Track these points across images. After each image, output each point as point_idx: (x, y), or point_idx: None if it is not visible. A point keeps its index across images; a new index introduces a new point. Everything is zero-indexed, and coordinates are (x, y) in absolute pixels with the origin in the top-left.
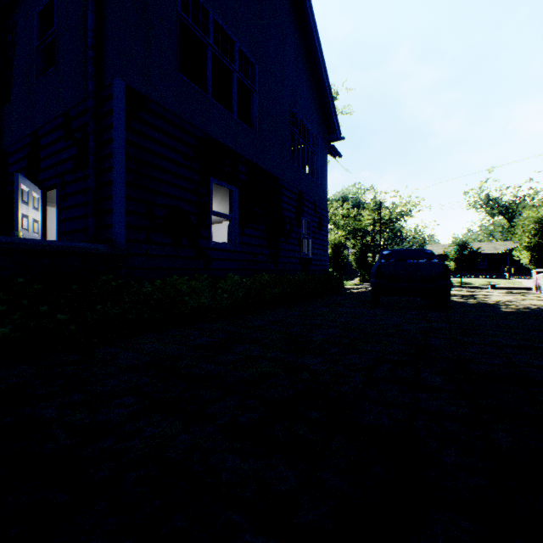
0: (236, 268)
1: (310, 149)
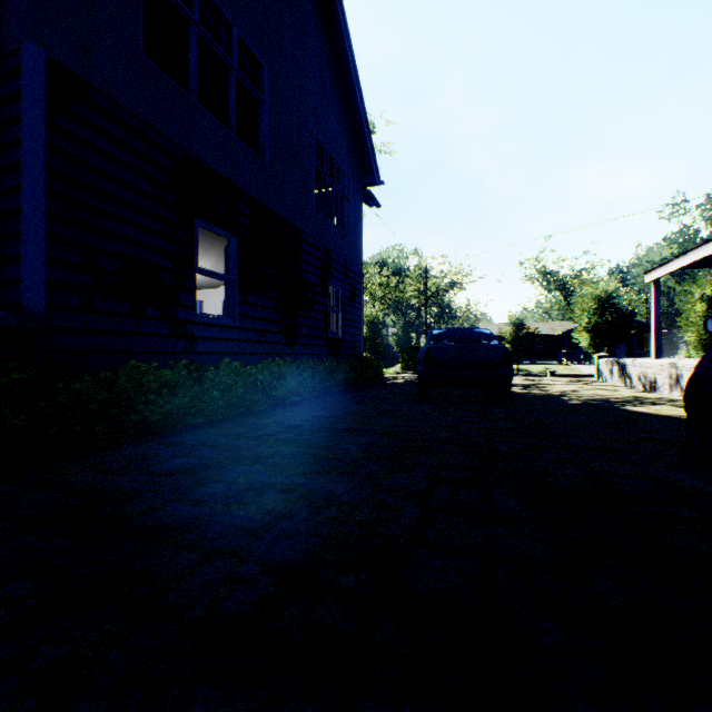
0: (235, 351)
1: (339, 193)
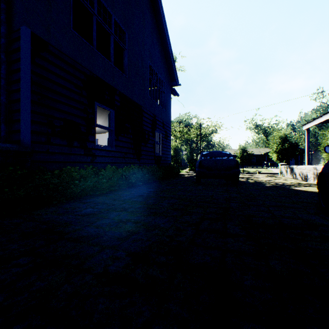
0: (113, 162)
1: (160, 89)
